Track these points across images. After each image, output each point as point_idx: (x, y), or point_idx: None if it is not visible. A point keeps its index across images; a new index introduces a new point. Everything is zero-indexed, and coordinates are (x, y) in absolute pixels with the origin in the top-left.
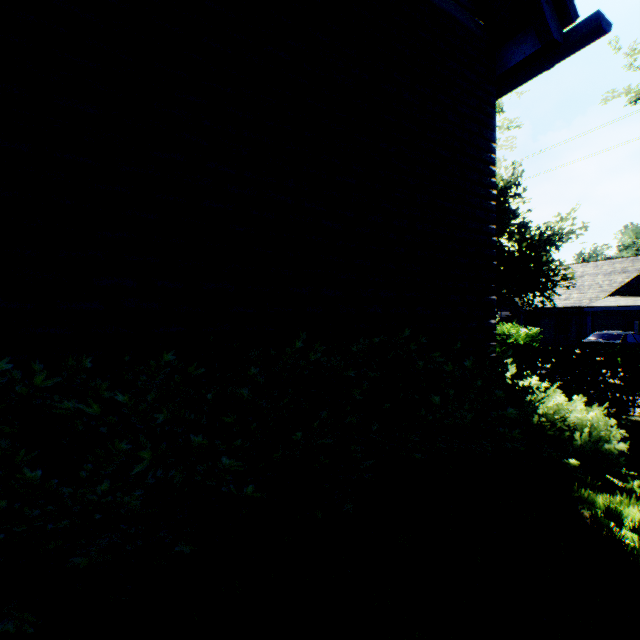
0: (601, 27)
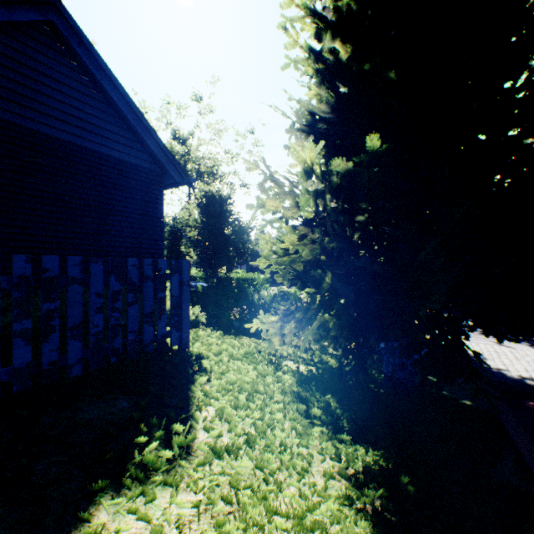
0: (191, 182)
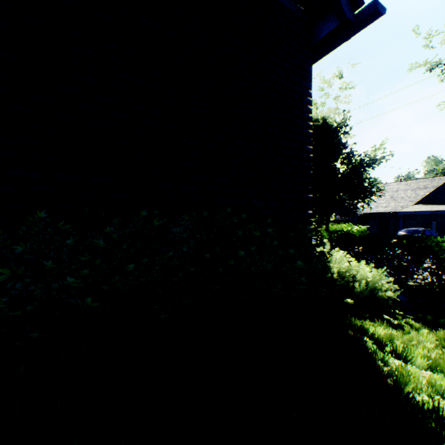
0: (378, 10)
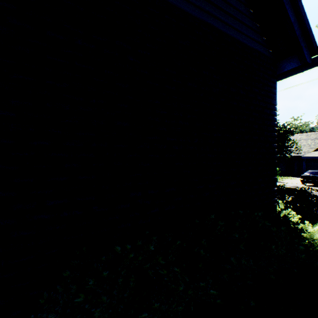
0: None
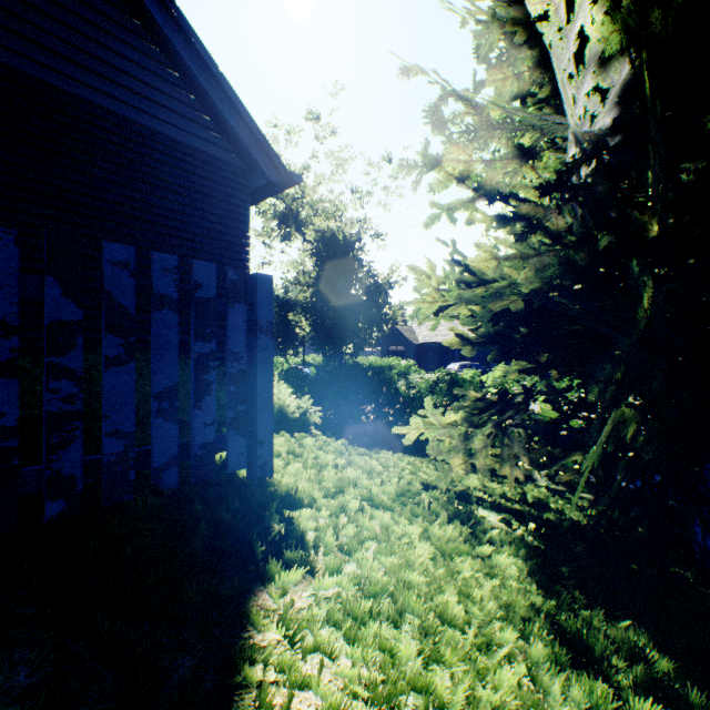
0: (294, 181)
